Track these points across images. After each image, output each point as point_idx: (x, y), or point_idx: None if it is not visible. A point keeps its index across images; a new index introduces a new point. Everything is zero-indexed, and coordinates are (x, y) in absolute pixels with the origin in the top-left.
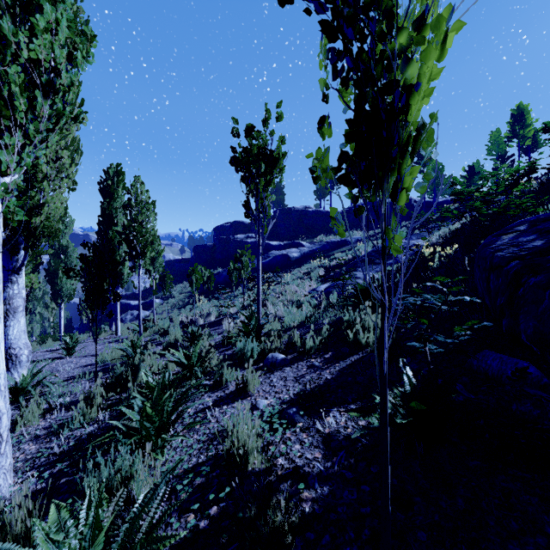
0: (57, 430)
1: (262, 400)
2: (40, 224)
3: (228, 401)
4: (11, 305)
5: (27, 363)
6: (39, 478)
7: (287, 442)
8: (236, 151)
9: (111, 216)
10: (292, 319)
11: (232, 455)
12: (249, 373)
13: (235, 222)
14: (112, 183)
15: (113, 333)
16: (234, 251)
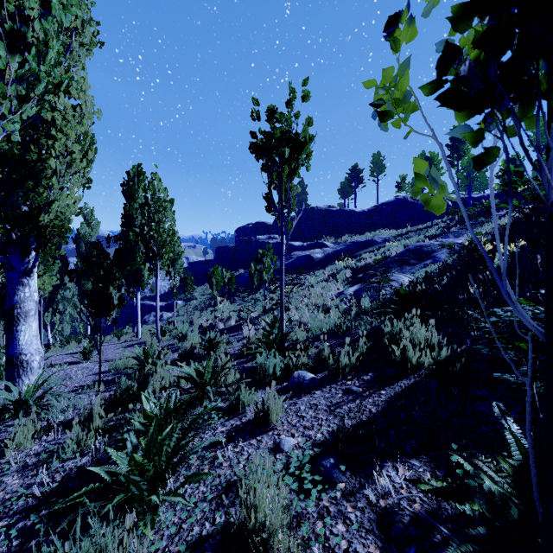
0: (47, 459)
1: (287, 439)
2: (50, 223)
3: (244, 435)
4: (22, 309)
5: (38, 369)
6: (8, 533)
7: (324, 515)
8: (256, 136)
9: (132, 218)
10: (319, 326)
11: (247, 528)
12: (271, 399)
13: (257, 223)
14: (132, 184)
15: (134, 335)
16: (255, 252)
